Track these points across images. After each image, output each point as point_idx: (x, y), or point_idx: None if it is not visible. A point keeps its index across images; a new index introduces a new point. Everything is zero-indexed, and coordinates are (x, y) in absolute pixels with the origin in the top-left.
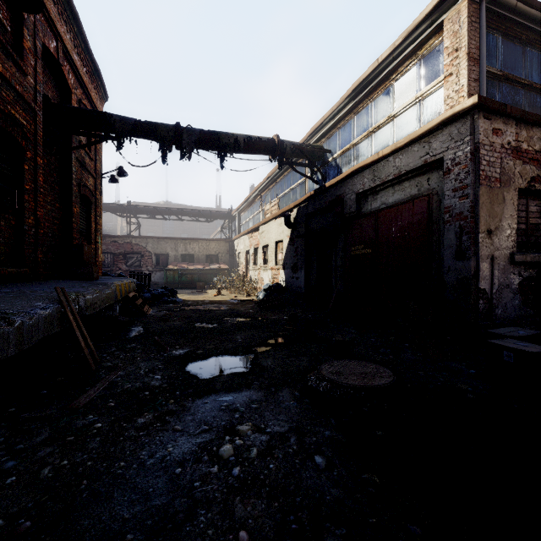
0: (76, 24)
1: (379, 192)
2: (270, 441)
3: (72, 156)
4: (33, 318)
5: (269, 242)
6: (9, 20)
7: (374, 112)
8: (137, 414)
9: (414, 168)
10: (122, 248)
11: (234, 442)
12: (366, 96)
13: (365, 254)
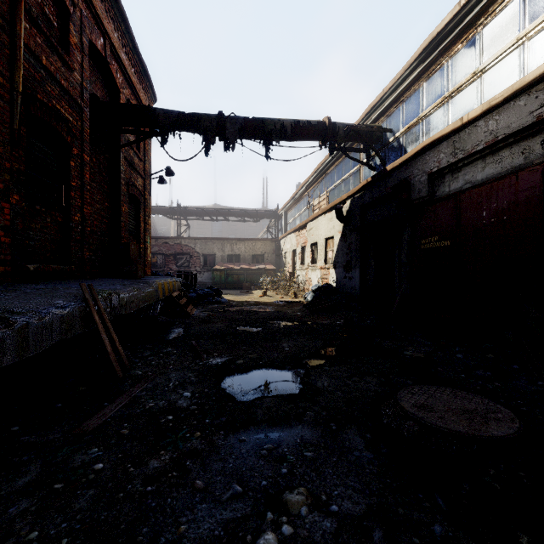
0: (123, 22)
1: (462, 168)
2: (339, 535)
3: (120, 156)
4: (44, 318)
5: (317, 239)
6: (56, 16)
7: (451, 72)
8: (151, 452)
9: (519, 129)
10: (172, 249)
11: (280, 528)
12: (440, 55)
13: (441, 247)
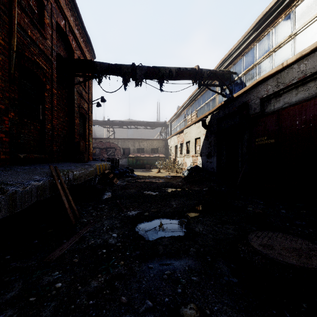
0: (76, 11)
1: (282, 94)
2: None
3: (74, 90)
4: (26, 187)
5: (190, 139)
6: (36, 7)
7: (274, 35)
8: (92, 275)
9: None
10: (104, 145)
11: None
12: (267, 26)
13: (268, 143)
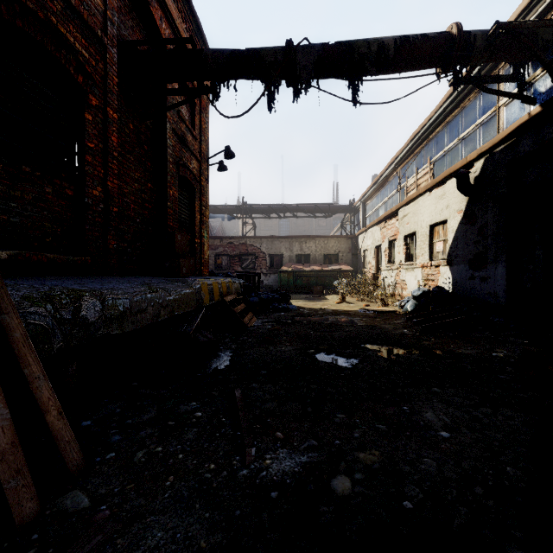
0: None
1: None
2: None
3: (166, 126)
4: None
5: (416, 227)
6: None
7: None
8: None
9: None
10: (237, 249)
11: None
12: None
13: None
